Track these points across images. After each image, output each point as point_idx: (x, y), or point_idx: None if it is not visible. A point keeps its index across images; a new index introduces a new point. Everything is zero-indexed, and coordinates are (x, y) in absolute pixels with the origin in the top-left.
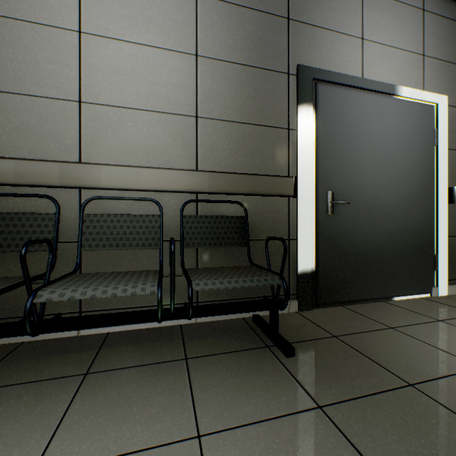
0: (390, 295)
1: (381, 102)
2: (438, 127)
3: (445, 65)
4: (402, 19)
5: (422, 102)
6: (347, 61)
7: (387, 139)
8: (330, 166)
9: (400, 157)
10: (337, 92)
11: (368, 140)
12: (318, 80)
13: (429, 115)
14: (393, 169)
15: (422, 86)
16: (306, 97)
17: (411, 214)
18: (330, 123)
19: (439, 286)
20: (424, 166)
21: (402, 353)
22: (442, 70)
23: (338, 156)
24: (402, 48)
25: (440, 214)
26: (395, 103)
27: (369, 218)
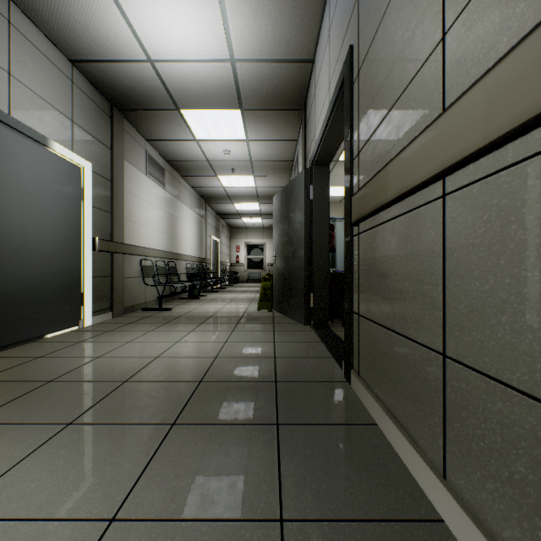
0: (42, 334)
1: (32, 147)
2: (85, 187)
3: (91, 138)
4: (54, 78)
5: (73, 162)
6: None
7: (39, 185)
8: None
9: (51, 205)
10: None
11: (17, 180)
12: None
13: (78, 175)
14: (45, 215)
15: (73, 147)
16: None
17: (62, 258)
18: None
19: (86, 319)
20: (74, 217)
21: (47, 368)
22: (88, 141)
23: None
24: (54, 105)
25: (87, 259)
26: (47, 154)
27: (18, 260)
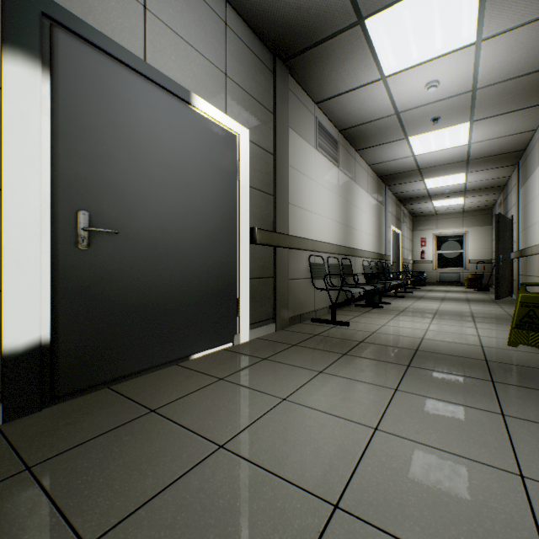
0: (186, 354)
1: (173, 106)
2: (241, 160)
3: (248, 98)
4: (202, 18)
5: (225, 128)
6: (119, 24)
7: (182, 156)
8: (85, 172)
9: (198, 184)
10: (99, 60)
11: (153, 149)
12: (58, 22)
13: (233, 145)
14: (190, 197)
15: (225, 109)
16: (25, 38)
17: (212, 254)
18: (85, 104)
19: (242, 333)
20: (226, 200)
21: (131, 461)
22: (245, 102)
23: (101, 159)
24: (202, 53)
25: (243, 255)
26: (193, 115)
27: (155, 256)
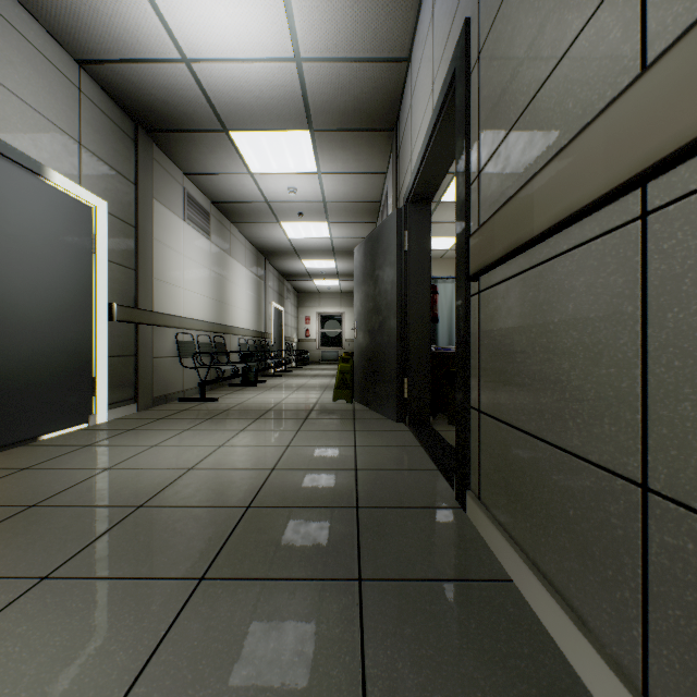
0: (36, 434)
1: (21, 177)
2: (98, 233)
3: (107, 168)
4: (53, 84)
5: (80, 199)
6: None
7: (31, 230)
8: None
9: (49, 258)
10: None
11: None
12: None
13: (89, 217)
14: (40, 271)
15: (80, 180)
16: None
17: (65, 331)
18: None
19: (99, 413)
20: (82, 274)
21: (33, 485)
22: (103, 171)
23: None
24: (54, 120)
25: (101, 332)
26: (43, 187)
27: (0, 333)
